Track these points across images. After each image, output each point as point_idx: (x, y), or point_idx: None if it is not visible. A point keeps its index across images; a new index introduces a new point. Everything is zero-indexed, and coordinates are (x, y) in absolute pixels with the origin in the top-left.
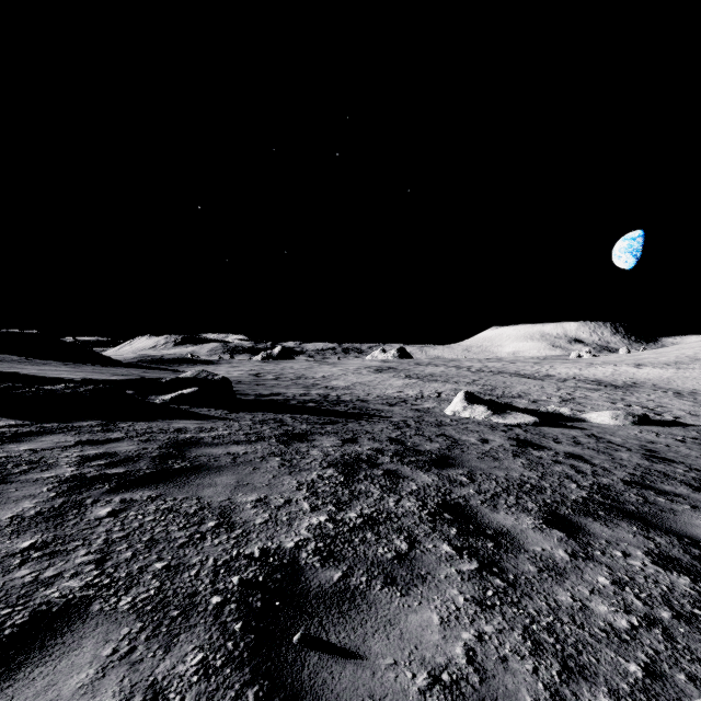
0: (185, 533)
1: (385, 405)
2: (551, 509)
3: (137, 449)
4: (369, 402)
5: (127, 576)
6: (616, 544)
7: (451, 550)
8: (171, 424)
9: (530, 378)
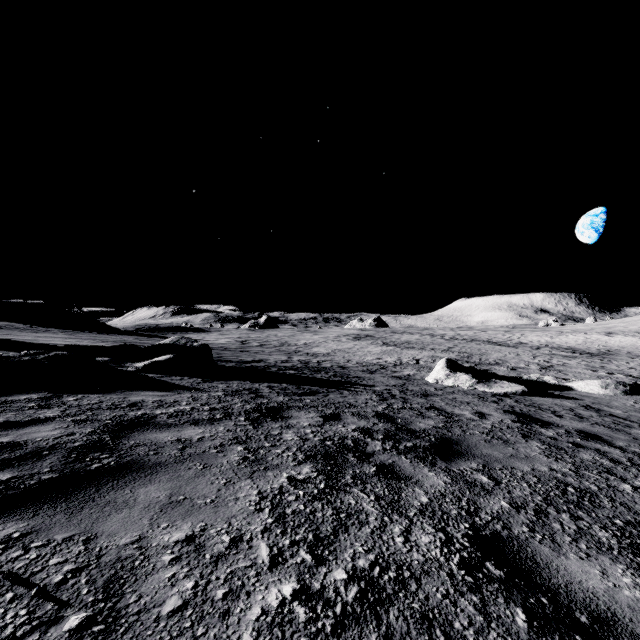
0: None
1: (365, 372)
2: (637, 543)
3: (59, 436)
4: (349, 369)
5: None
6: None
7: None
8: (128, 397)
9: (504, 345)
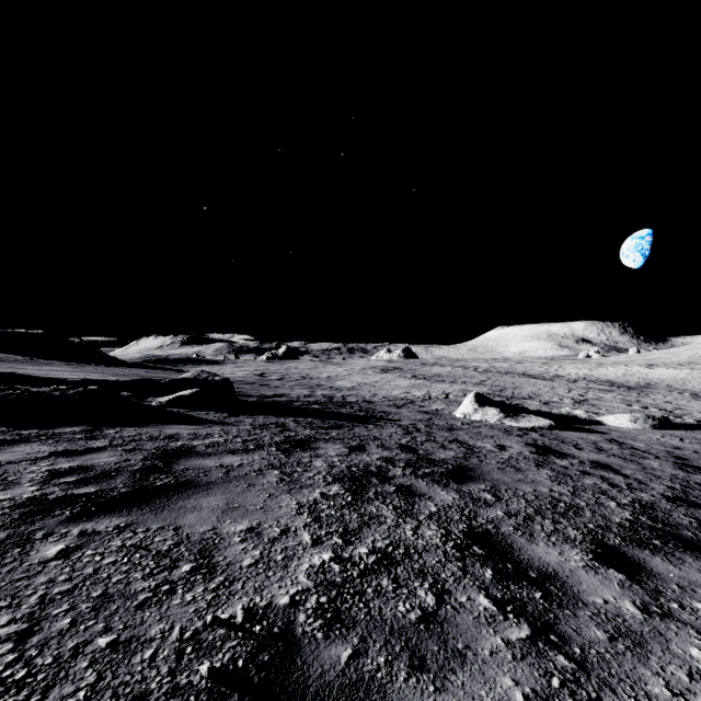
0: (150, 584)
1: (391, 407)
2: (597, 538)
3: (118, 461)
4: (375, 404)
5: (53, 664)
6: (691, 591)
7: (491, 605)
8: (163, 430)
9: (539, 378)
